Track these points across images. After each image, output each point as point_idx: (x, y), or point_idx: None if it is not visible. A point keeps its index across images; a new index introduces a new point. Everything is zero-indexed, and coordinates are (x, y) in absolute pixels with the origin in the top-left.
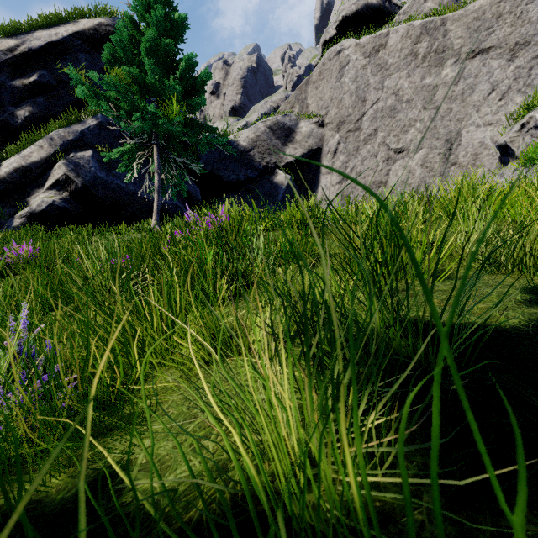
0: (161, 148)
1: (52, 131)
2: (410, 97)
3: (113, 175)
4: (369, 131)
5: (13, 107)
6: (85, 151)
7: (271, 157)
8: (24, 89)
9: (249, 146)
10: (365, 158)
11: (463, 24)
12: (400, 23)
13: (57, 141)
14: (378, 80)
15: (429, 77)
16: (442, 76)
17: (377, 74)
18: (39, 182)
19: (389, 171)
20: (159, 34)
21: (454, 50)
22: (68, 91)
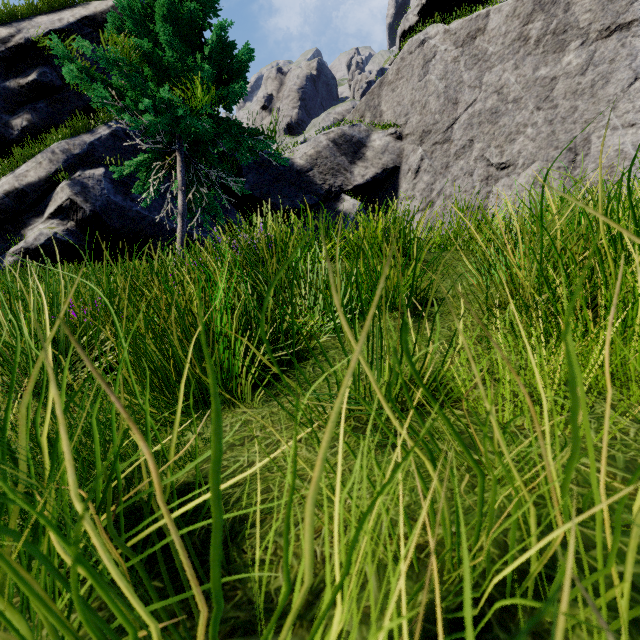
0: (187, 157)
1: (53, 143)
2: (518, 95)
3: (131, 199)
4: (462, 142)
5: (7, 115)
6: (95, 169)
7: (336, 179)
8: (21, 92)
9: (307, 165)
10: (456, 177)
11: None
12: None
13: (59, 156)
14: (475, 75)
15: (545, 67)
16: (563, 65)
17: (472, 68)
18: (38, 210)
19: (489, 193)
20: None
21: (580, 29)
22: (76, 93)
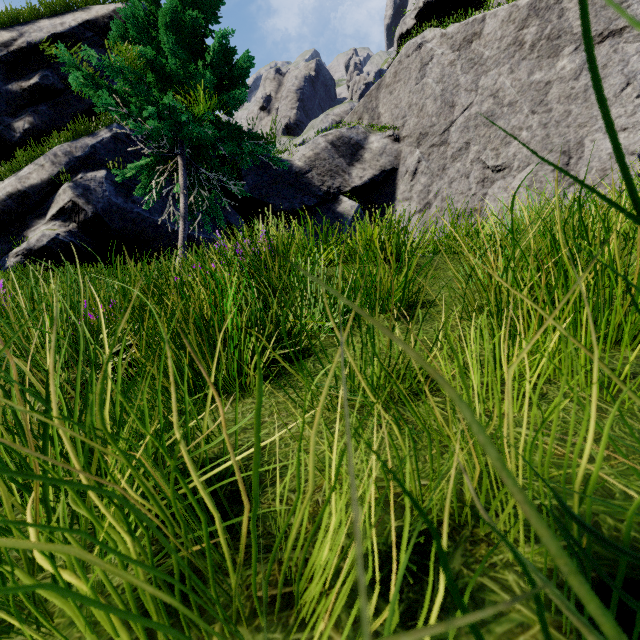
0: (189, 161)
1: (56, 146)
2: (514, 99)
3: (132, 201)
4: (459, 145)
5: (9, 117)
6: (97, 171)
7: (334, 180)
8: (23, 94)
9: (306, 167)
10: (453, 179)
11: None
12: (500, 5)
13: (62, 158)
14: (471, 79)
15: (540, 72)
16: (557, 70)
17: (469, 71)
18: (40, 211)
19: (485, 195)
20: (184, 8)
21: (573, 35)
22: (78, 96)
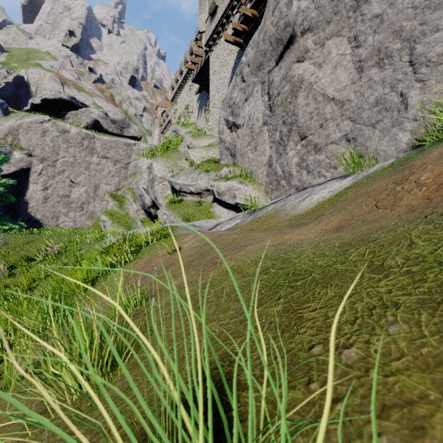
0: None
1: None
2: (81, 162)
3: None
4: (61, 169)
5: None
6: None
7: None
8: None
9: None
10: (58, 181)
11: (101, 143)
12: (76, 126)
13: None
14: (66, 147)
15: (88, 158)
16: (93, 160)
17: (65, 143)
18: None
19: (71, 191)
20: None
21: (97, 152)
22: None
